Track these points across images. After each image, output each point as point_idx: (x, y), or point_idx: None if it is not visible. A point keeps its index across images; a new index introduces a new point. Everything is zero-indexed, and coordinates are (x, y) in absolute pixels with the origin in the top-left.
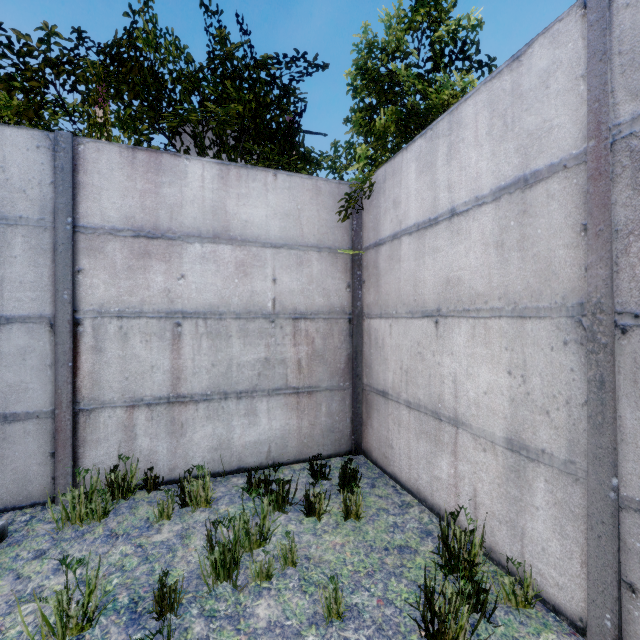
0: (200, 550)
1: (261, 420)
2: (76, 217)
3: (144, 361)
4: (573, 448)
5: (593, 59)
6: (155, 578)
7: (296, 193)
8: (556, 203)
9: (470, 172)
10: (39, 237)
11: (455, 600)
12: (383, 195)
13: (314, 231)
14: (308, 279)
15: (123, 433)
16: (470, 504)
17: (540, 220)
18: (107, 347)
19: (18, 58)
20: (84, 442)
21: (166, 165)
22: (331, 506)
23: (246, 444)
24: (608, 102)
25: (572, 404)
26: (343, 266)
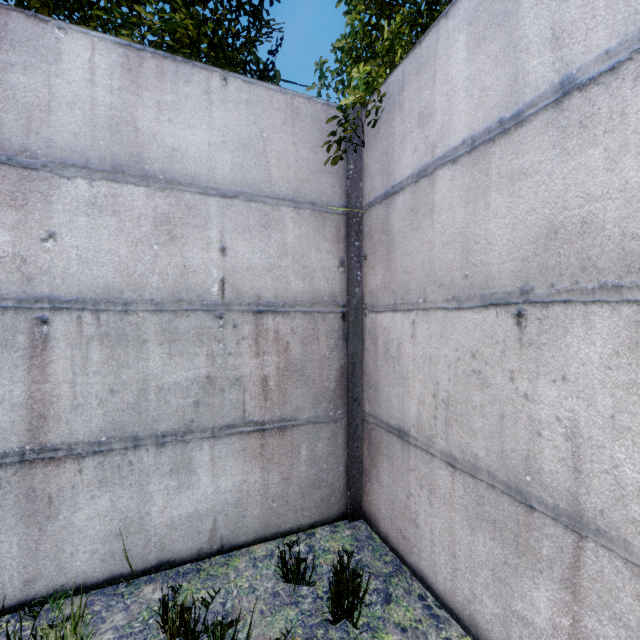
0: None
1: (200, 479)
2: None
3: None
4: None
5: None
6: None
7: (259, 112)
8: None
9: None
10: None
11: None
12: (399, 112)
13: (288, 175)
14: (279, 250)
15: None
16: None
17: None
18: None
19: None
20: None
21: (17, 32)
22: None
23: (173, 521)
24: None
25: None
26: (333, 233)
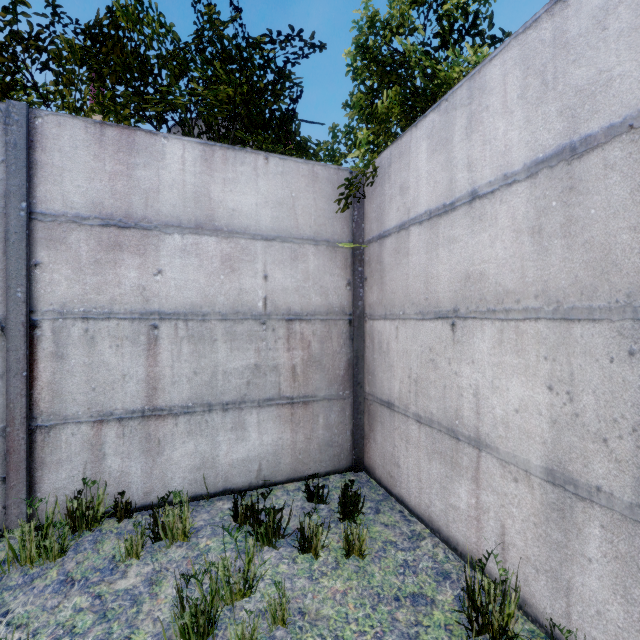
0: (171, 602)
1: (250, 434)
2: (32, 202)
3: (114, 369)
4: None
5: None
6: None
7: (290, 179)
8: (618, 174)
9: (496, 145)
10: None
11: None
12: (388, 181)
13: (310, 222)
14: (304, 276)
15: (89, 453)
16: (496, 543)
17: (594, 197)
18: (70, 353)
19: None
20: (42, 464)
21: (140, 144)
22: (330, 538)
23: (233, 462)
24: None
25: None
26: (343, 261)
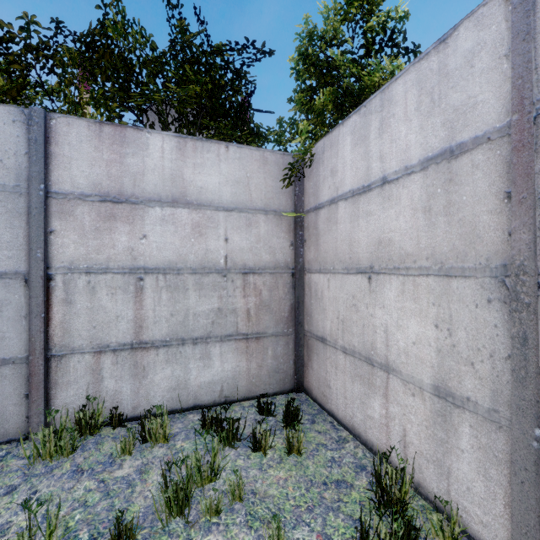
0: (157, 485)
1: (214, 363)
2: (48, 184)
3: (110, 312)
4: (497, 398)
5: (516, 39)
6: (114, 513)
7: (245, 163)
8: (480, 172)
9: (400, 144)
10: (15, 202)
11: (388, 539)
12: (322, 165)
13: (261, 196)
14: (256, 238)
15: (91, 376)
16: (400, 442)
17: (465, 188)
18: (76, 299)
19: (1, 44)
20: (56, 384)
21: (130, 138)
22: (276, 441)
23: (201, 384)
24: (532, 78)
25: (496, 357)
26: (287, 227)
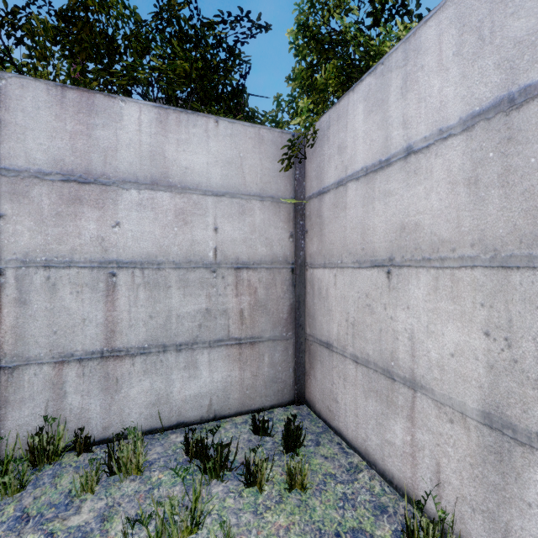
0: None
1: (202, 373)
2: None
3: (75, 314)
4: None
5: None
6: None
7: (238, 141)
8: None
9: (432, 102)
10: None
11: None
12: (327, 142)
13: (257, 180)
14: (250, 228)
15: (51, 391)
16: (432, 480)
17: (534, 146)
18: (32, 299)
19: None
20: (6, 402)
21: (99, 106)
22: (274, 471)
23: (186, 398)
24: None
25: None
26: (286, 216)
